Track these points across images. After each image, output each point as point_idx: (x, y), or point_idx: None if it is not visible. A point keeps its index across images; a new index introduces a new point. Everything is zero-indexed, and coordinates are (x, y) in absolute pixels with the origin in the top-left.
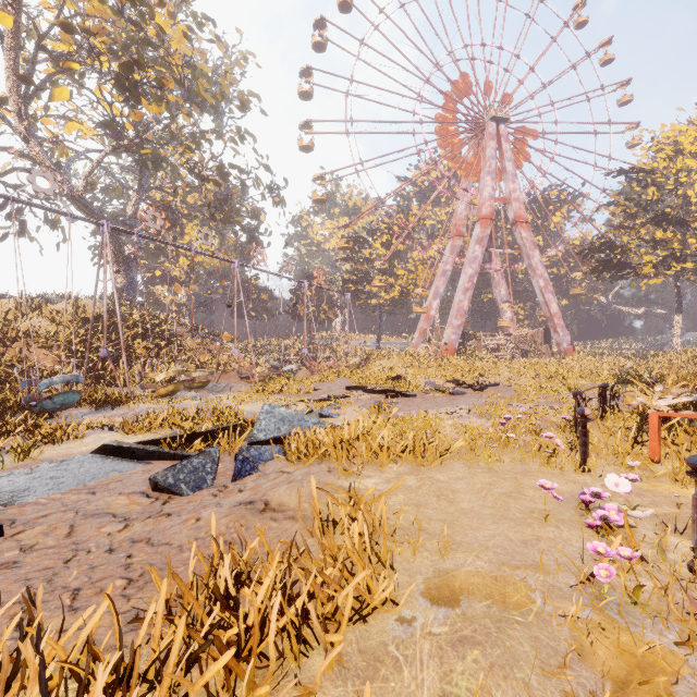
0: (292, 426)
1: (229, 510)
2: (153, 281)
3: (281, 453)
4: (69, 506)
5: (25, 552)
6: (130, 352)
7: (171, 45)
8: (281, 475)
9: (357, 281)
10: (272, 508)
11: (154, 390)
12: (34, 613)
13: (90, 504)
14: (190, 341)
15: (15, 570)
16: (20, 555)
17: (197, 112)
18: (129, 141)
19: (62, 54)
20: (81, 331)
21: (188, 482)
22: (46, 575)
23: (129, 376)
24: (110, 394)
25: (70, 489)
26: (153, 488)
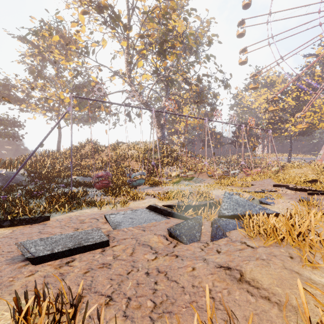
0: (244, 208)
1: (213, 269)
2: (171, 134)
3: (239, 226)
4: (134, 236)
5: (114, 259)
6: (162, 163)
7: (178, 30)
8: (246, 247)
9: (274, 123)
10: (247, 280)
11: (171, 180)
12: (108, 308)
13: (142, 237)
14: (185, 158)
15: (108, 269)
16: (112, 260)
17: (188, 54)
18: (162, 75)
19: (141, 50)
20: (146, 155)
21: (186, 236)
22: (118, 279)
23: (162, 173)
24: (155, 180)
25: (136, 226)
26: (169, 234)
